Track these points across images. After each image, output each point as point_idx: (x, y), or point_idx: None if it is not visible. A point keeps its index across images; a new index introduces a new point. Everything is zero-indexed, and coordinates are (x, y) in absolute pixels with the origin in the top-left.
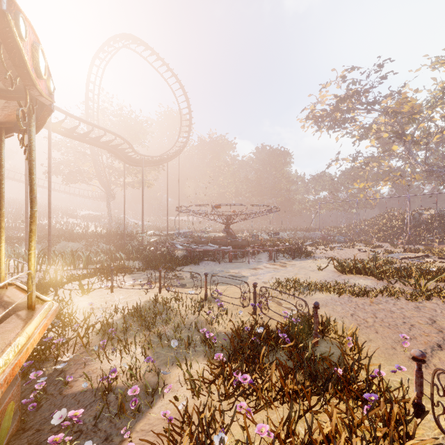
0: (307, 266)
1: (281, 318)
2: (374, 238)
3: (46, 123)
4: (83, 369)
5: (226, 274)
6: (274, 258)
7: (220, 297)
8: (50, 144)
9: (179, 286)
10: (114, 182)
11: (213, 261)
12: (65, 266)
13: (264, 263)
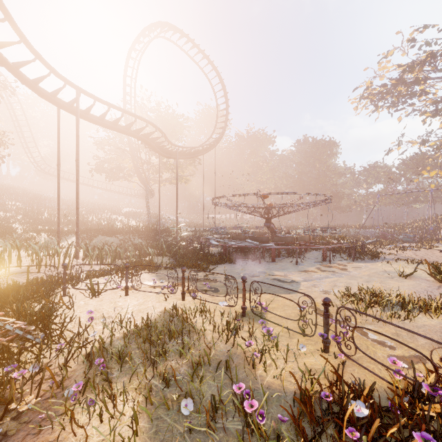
0: (380, 271)
1: (377, 364)
2: None
3: (75, 110)
4: (35, 437)
5: (269, 278)
6: (329, 258)
7: (264, 313)
8: (78, 130)
9: (208, 291)
10: (153, 179)
11: (251, 260)
12: (94, 260)
13: (317, 265)
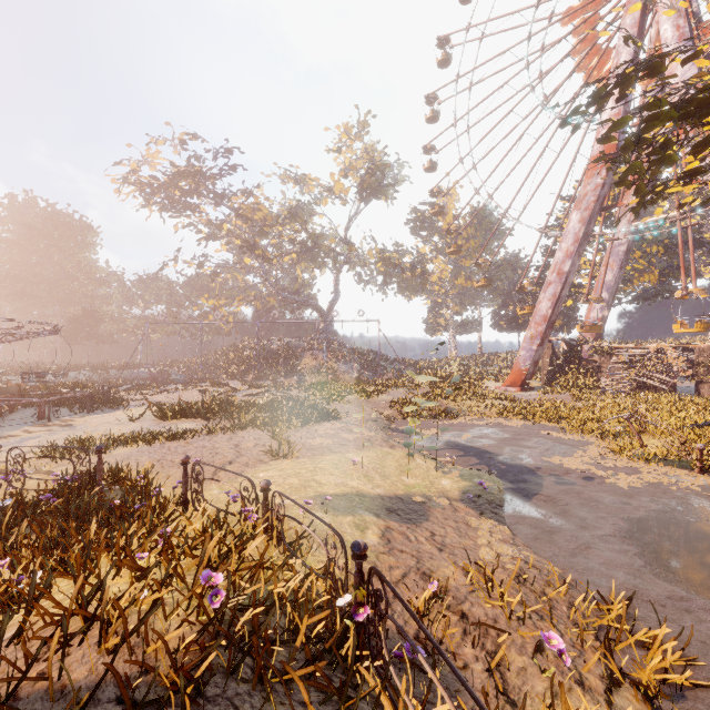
0: (113, 419)
1: (50, 487)
2: (223, 375)
3: None
4: None
5: None
6: (49, 415)
7: None
8: None
9: None
10: None
11: None
12: None
13: (25, 427)
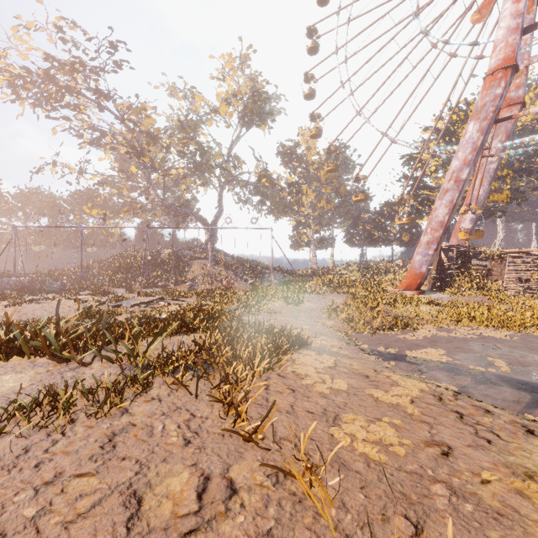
0: None
1: None
2: (107, 283)
3: None
4: None
5: None
6: None
7: None
8: None
9: None
10: None
11: None
12: None
13: None
